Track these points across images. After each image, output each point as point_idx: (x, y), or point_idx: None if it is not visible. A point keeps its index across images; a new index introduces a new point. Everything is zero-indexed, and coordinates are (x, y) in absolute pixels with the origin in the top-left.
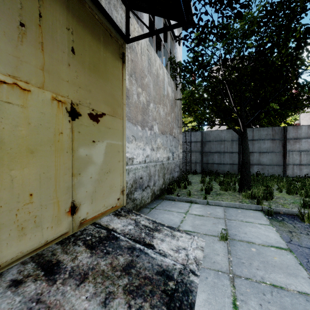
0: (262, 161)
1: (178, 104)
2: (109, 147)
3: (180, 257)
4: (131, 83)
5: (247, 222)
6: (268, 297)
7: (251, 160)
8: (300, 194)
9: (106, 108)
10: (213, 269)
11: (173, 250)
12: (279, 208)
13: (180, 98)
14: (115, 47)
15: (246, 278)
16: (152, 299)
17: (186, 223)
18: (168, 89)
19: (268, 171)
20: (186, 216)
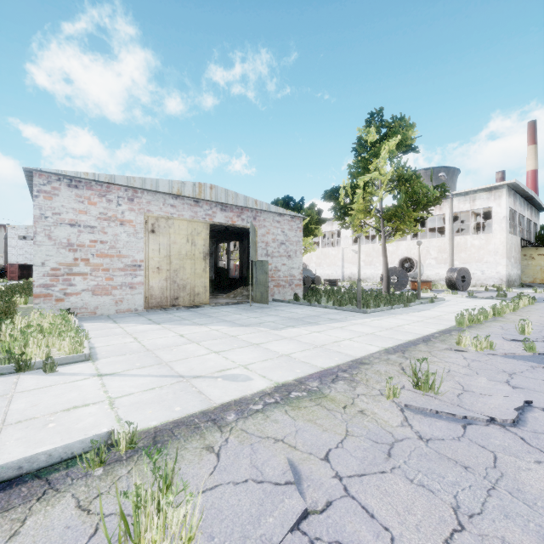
0: None
1: None
2: None
3: None
4: None
5: None
6: None
7: None
8: None
9: None
10: None
11: None
12: None
13: None
14: None
15: None
16: None
17: None
18: None
19: None
20: None
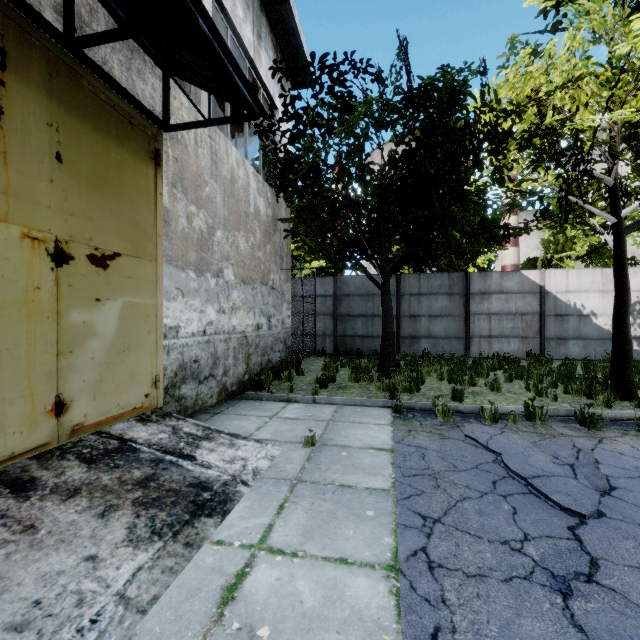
0: (434, 331)
1: (283, 227)
2: (128, 309)
3: (232, 469)
4: (173, 198)
5: (359, 423)
6: (327, 496)
7: (417, 329)
8: (464, 382)
9: (122, 245)
10: (275, 478)
11: (225, 461)
12: (415, 402)
13: (283, 218)
14: (141, 141)
15: (313, 482)
16: (172, 509)
17: (265, 430)
18: (259, 203)
19: (443, 349)
20: (270, 421)
